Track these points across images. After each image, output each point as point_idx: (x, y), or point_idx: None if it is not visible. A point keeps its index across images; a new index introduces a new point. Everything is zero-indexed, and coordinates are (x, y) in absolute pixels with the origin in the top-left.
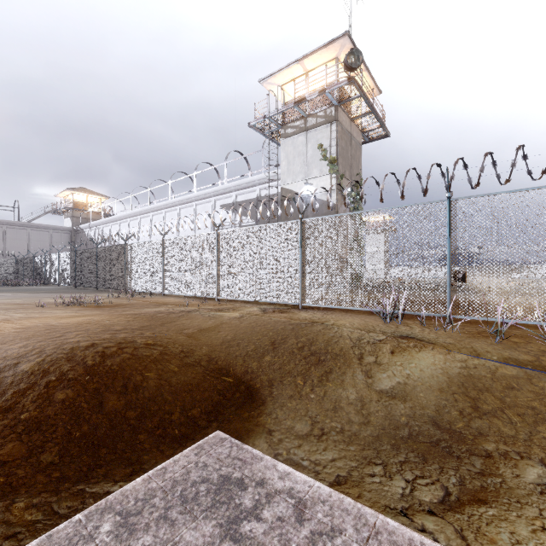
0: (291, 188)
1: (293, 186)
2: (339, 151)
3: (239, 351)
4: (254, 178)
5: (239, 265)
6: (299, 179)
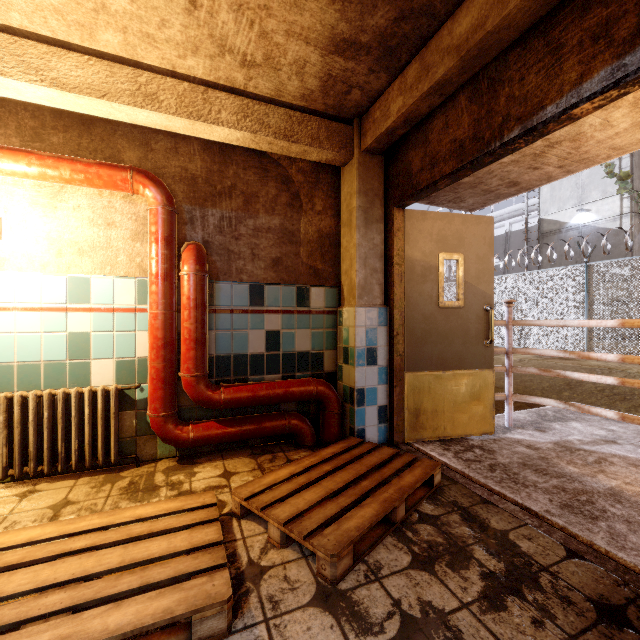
0: (556, 218)
1: (558, 215)
2: (634, 162)
3: (534, 385)
4: (502, 212)
5: (503, 312)
6: (568, 206)
